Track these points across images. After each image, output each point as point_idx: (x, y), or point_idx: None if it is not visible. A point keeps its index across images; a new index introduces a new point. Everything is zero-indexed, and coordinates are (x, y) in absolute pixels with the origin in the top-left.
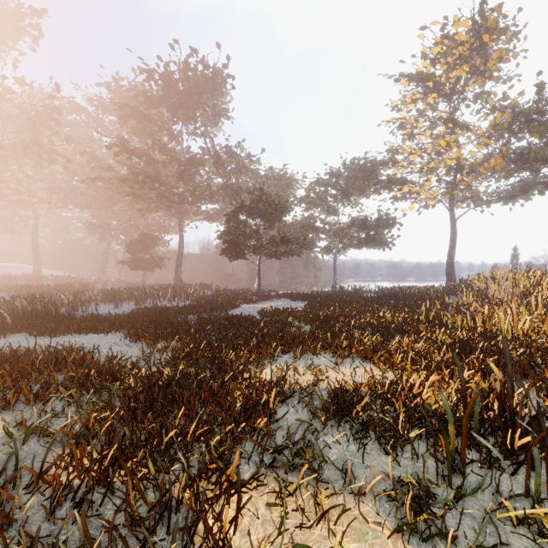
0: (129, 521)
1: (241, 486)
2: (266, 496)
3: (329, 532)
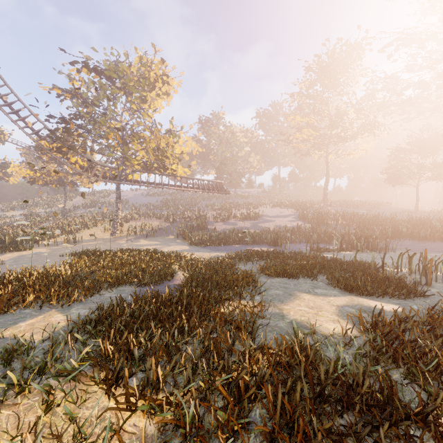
0: (169, 356)
1: (122, 409)
2: (101, 442)
3: (22, 440)
